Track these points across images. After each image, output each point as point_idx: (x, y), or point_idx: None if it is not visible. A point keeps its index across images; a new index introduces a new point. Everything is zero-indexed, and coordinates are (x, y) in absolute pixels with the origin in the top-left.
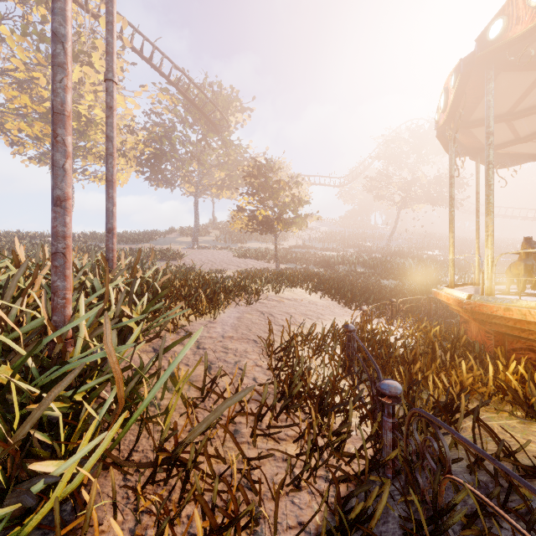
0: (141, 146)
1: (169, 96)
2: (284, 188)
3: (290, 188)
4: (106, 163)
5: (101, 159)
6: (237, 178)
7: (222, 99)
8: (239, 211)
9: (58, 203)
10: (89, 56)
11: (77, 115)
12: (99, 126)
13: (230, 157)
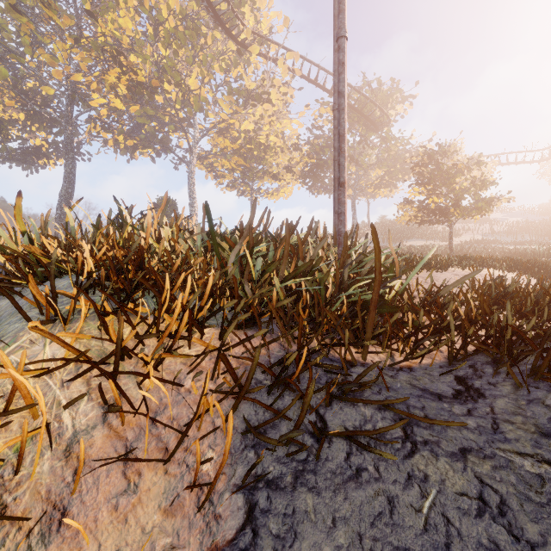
0: (306, 159)
1: (330, 108)
2: (460, 172)
3: (469, 171)
4: (334, 167)
5: (274, 177)
6: (397, 173)
7: (381, 95)
8: (405, 204)
9: (342, 186)
10: (268, 95)
11: (258, 145)
12: (273, 150)
13: (390, 152)
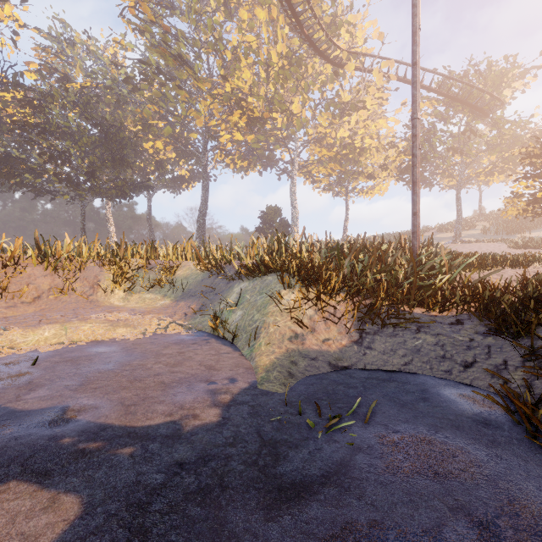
0: (402, 157)
1: (429, 102)
2: None
3: None
4: None
5: (368, 177)
6: (514, 158)
7: (492, 76)
8: (513, 197)
9: (415, 214)
10: (363, 103)
11: (353, 149)
12: (367, 152)
13: (504, 136)
